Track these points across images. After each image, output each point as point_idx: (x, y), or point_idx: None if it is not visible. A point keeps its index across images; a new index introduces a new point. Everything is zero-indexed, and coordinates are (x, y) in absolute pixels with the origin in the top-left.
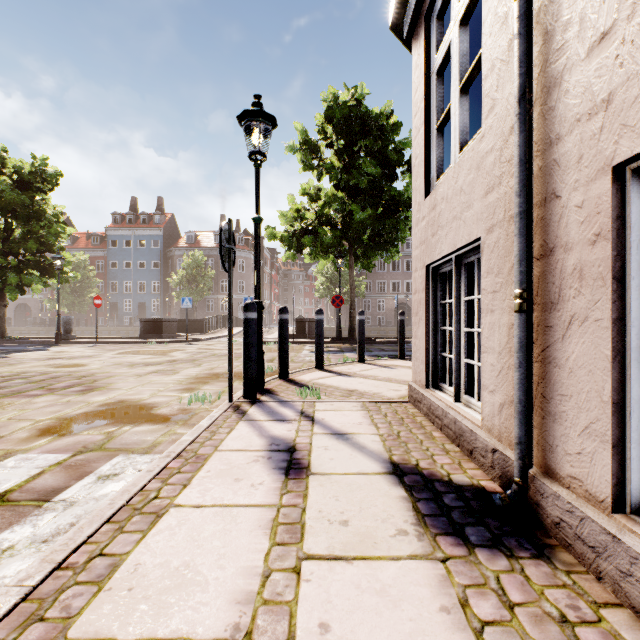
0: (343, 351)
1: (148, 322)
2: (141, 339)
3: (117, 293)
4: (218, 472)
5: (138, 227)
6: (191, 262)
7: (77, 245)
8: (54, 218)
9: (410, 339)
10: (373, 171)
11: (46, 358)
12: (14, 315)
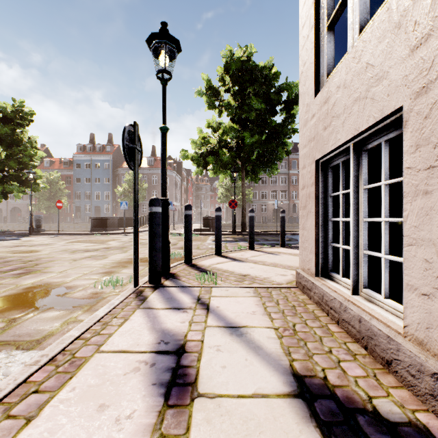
0: (237, 240)
1: (97, 219)
2: (91, 231)
3: (80, 200)
4: (83, 391)
5: (95, 154)
6: (131, 178)
7: (53, 167)
8: (29, 144)
9: (286, 232)
10: (259, 107)
11: (13, 246)
12: (10, 215)
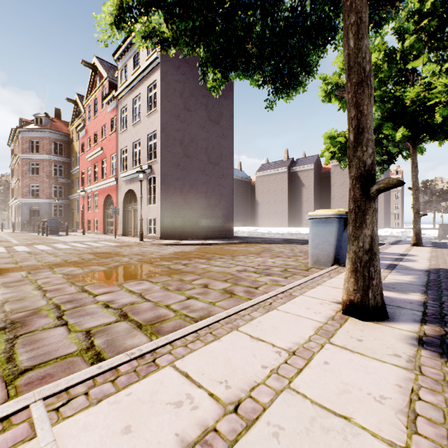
0: None
1: None
2: None
3: None
4: None
5: None
6: None
7: None
8: None
9: None
10: None
11: None
12: None
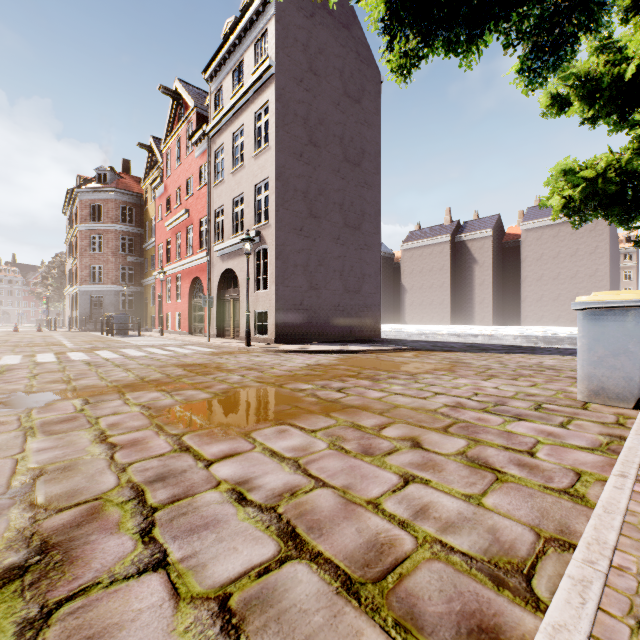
0: None
1: None
2: None
3: None
4: None
5: None
6: None
7: None
8: None
9: None
10: None
11: None
12: None
